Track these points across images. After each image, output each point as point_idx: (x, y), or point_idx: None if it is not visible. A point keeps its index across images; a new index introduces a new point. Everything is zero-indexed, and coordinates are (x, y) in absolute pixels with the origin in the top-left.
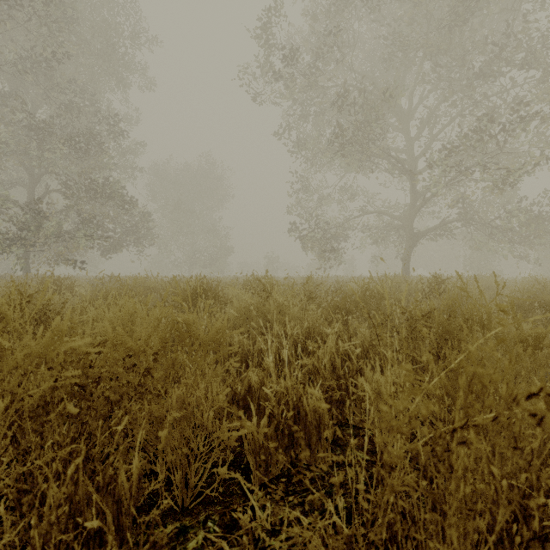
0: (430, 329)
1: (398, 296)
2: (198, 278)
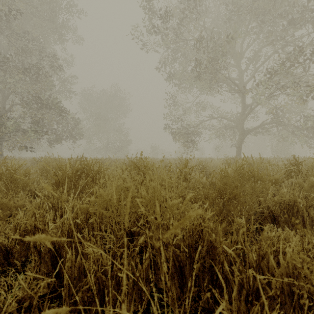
0: (308, 212)
1: (273, 179)
2: (101, 159)
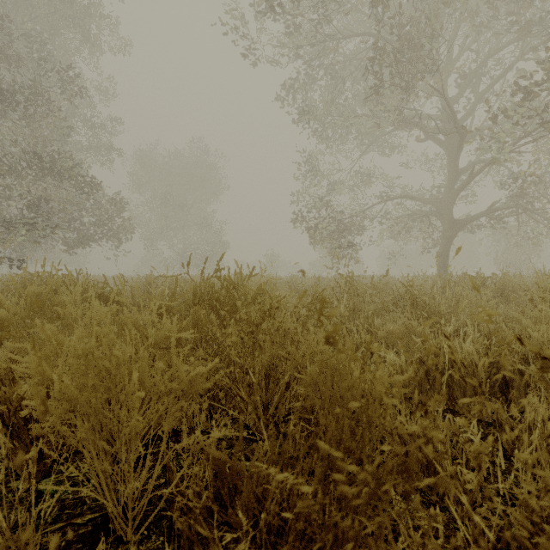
0: None
1: None
2: (146, 277)
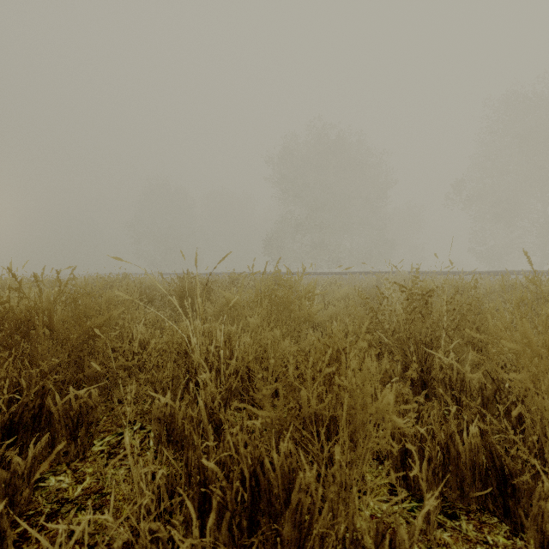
0: None
1: None
2: None
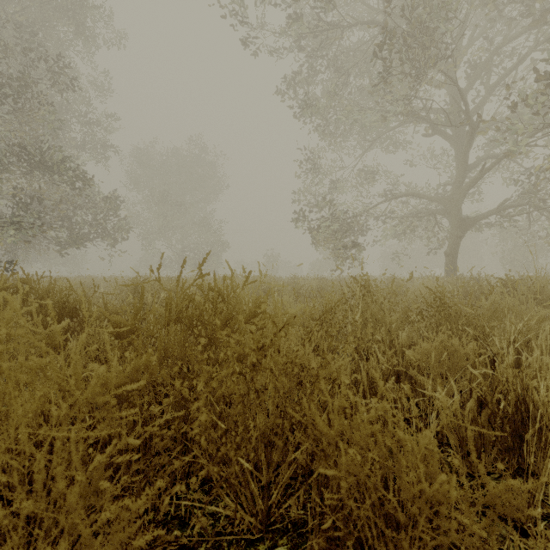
0: None
1: None
2: (131, 280)
